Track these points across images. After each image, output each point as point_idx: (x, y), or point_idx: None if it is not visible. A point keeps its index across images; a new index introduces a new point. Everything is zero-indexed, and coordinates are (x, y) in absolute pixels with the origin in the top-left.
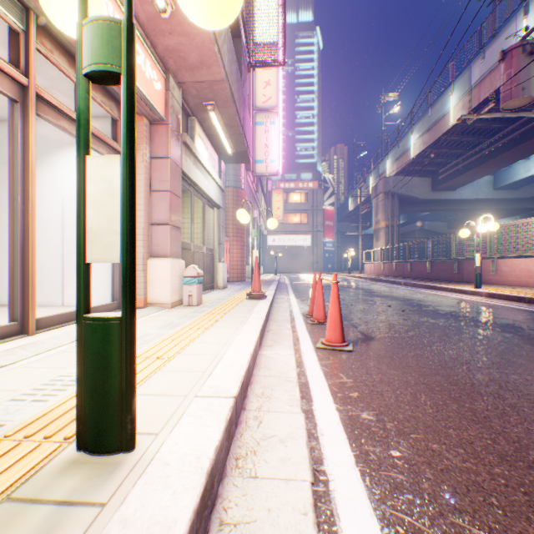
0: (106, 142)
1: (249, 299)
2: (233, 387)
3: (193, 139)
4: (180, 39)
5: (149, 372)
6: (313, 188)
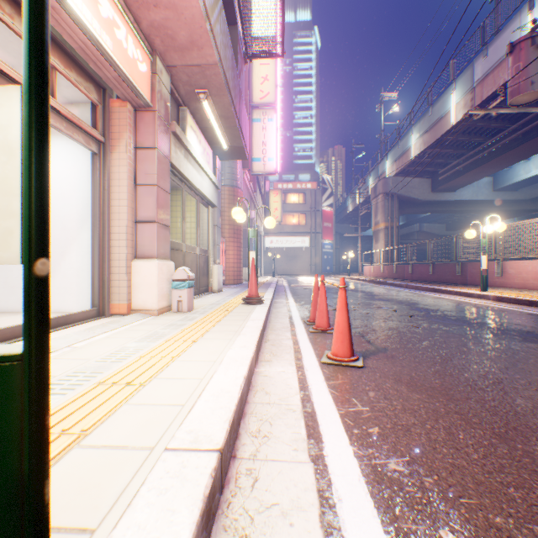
0: (82, 128)
1: (246, 304)
2: (218, 432)
3: (185, 131)
4: (167, 13)
5: (110, 408)
6: (311, 189)
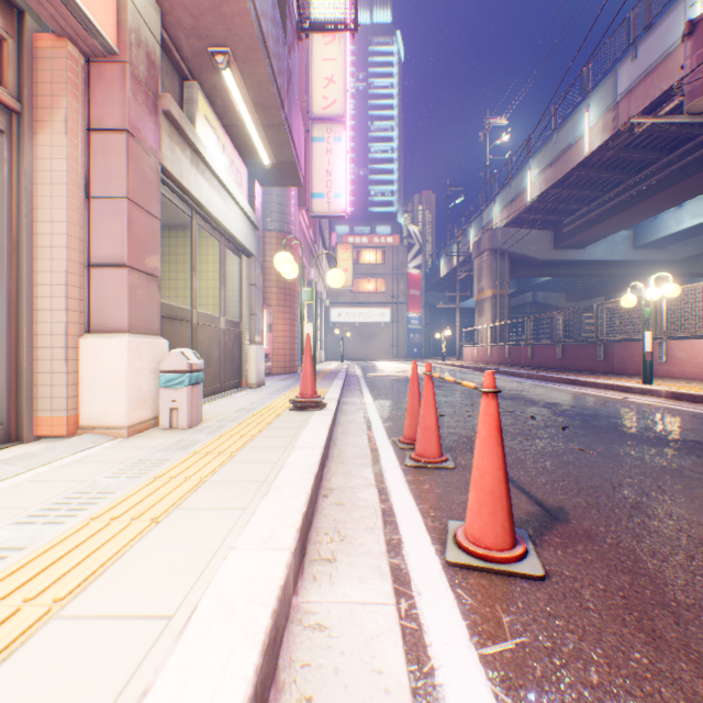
0: None
1: (295, 409)
2: None
3: (194, 121)
4: None
5: None
6: (393, 245)
